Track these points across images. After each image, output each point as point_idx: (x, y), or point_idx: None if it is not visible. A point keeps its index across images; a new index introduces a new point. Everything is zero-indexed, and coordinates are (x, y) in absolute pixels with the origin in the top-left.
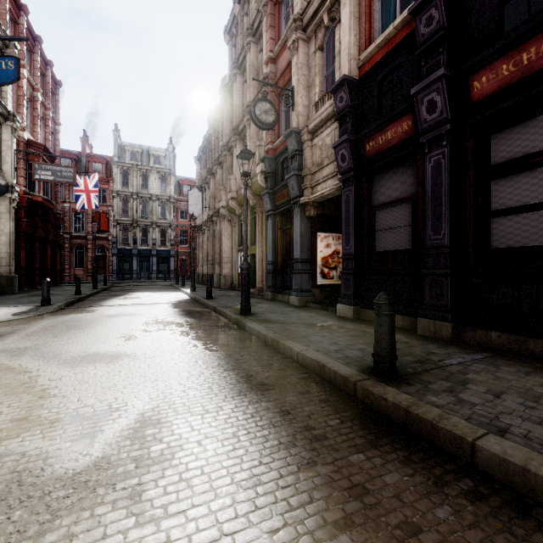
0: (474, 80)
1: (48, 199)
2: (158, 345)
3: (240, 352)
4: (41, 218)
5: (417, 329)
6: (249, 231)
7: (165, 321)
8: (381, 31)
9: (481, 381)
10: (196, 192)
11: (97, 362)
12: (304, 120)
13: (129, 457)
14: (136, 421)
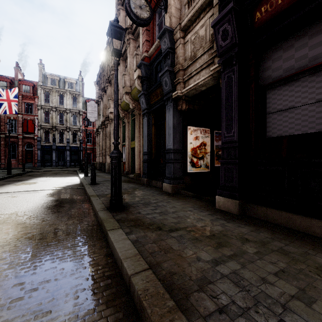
0: None
1: None
2: None
3: None
4: None
5: None
6: (130, 130)
7: (11, 223)
8: None
9: None
10: (93, 103)
11: None
12: (176, 21)
13: None
14: None
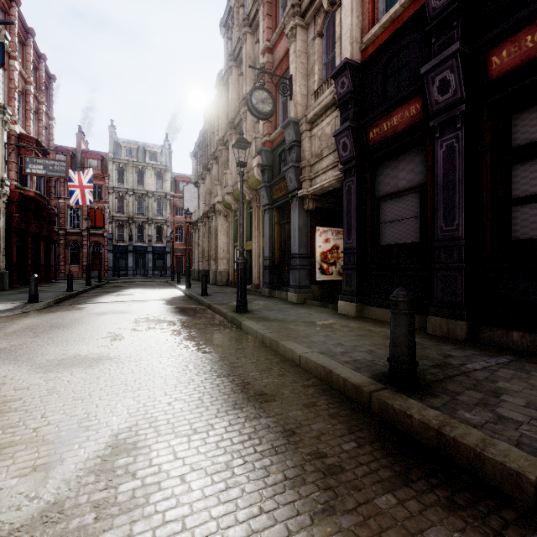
0: (493, 55)
1: (41, 194)
2: (145, 346)
3: (236, 354)
4: (34, 214)
5: (427, 328)
6: (246, 226)
7: (157, 320)
8: (385, 12)
9: (516, 391)
10: (192, 187)
11: (75, 367)
12: (302, 109)
13: (89, 502)
14: (106, 445)
